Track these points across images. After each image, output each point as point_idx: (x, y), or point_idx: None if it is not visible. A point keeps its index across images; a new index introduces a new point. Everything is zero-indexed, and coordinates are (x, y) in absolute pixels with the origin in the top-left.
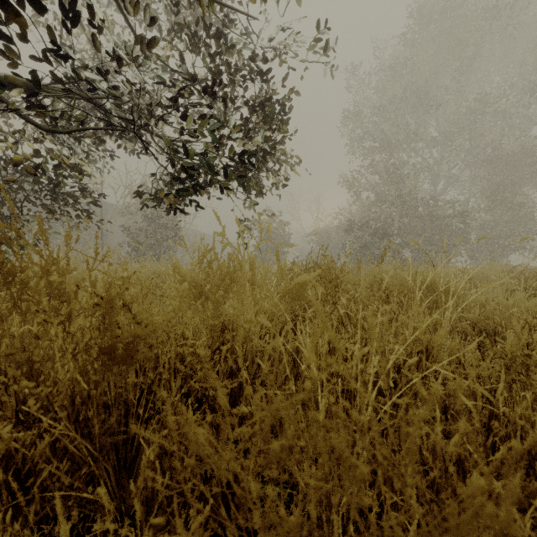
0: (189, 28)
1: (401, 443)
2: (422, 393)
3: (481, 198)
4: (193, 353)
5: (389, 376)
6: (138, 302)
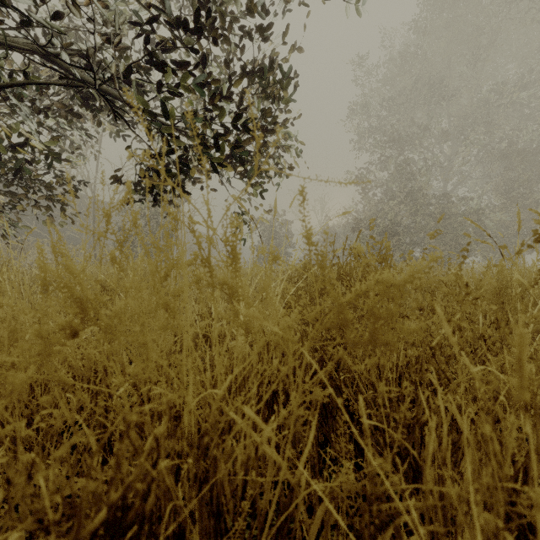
0: None
1: None
2: None
3: (496, 195)
4: None
5: None
6: None
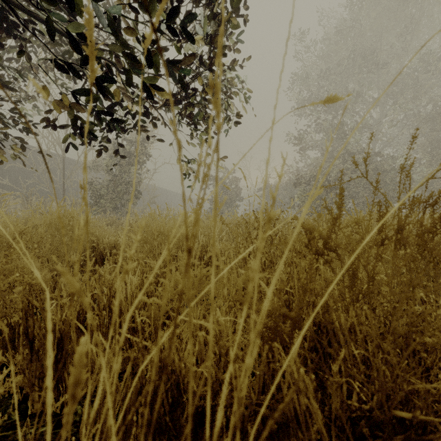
0: None
1: None
2: None
3: (421, 154)
4: None
5: None
6: None
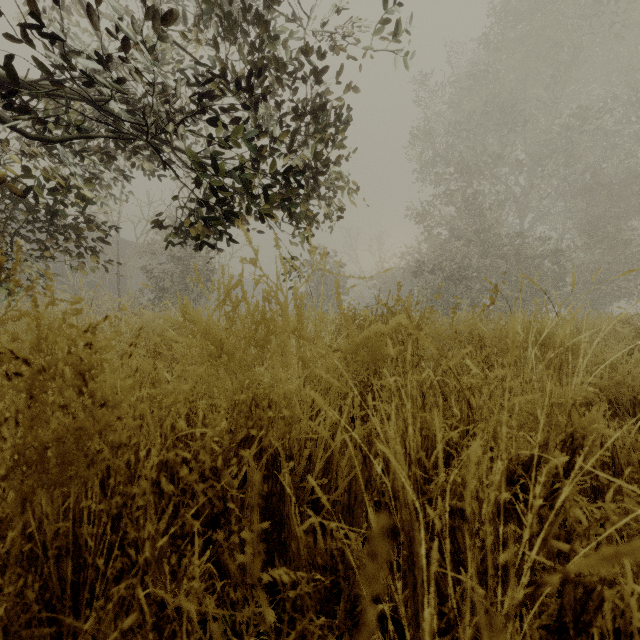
0: (219, 9)
1: (567, 624)
2: (575, 514)
3: (578, 234)
4: (204, 448)
5: (509, 478)
6: (99, 368)
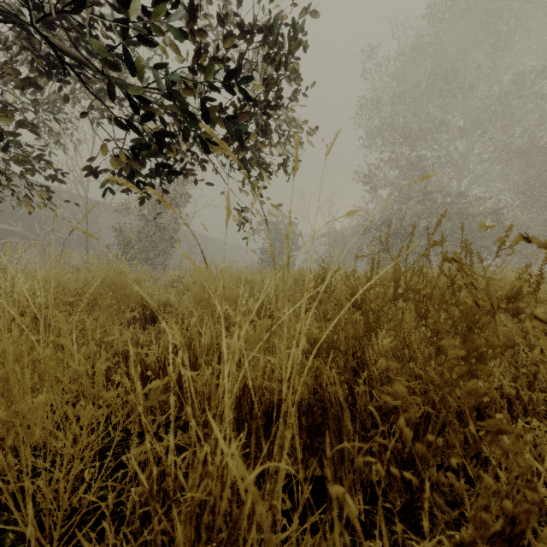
0: None
1: None
2: None
3: (515, 194)
4: None
5: None
6: None
